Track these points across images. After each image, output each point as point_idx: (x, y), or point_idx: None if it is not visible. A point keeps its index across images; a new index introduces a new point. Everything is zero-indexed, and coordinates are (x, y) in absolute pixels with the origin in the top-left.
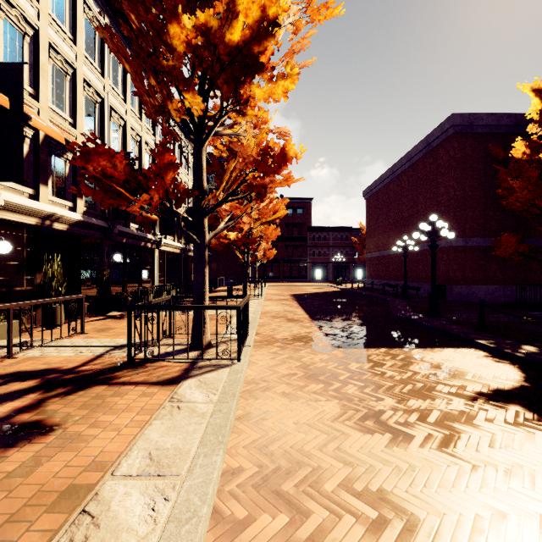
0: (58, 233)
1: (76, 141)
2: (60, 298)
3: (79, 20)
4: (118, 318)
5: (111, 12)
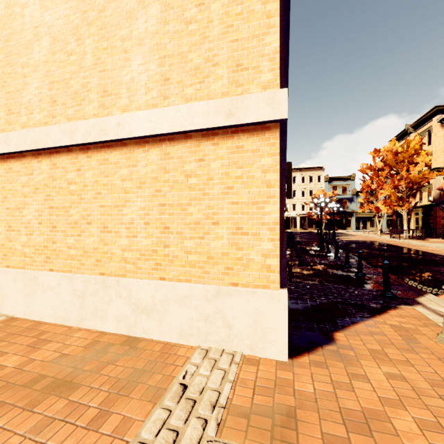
0: None
1: None
2: None
3: None
4: None
5: None
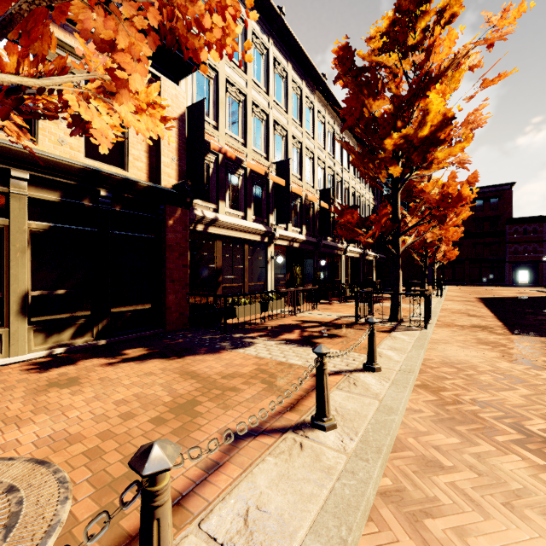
0: (292, 249)
1: (302, 189)
2: (309, 287)
3: (303, 111)
4: (328, 304)
5: (318, 92)
